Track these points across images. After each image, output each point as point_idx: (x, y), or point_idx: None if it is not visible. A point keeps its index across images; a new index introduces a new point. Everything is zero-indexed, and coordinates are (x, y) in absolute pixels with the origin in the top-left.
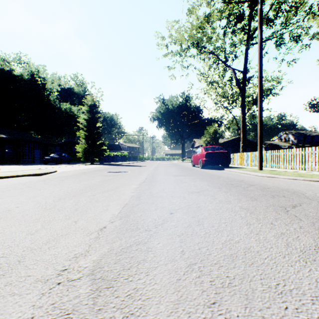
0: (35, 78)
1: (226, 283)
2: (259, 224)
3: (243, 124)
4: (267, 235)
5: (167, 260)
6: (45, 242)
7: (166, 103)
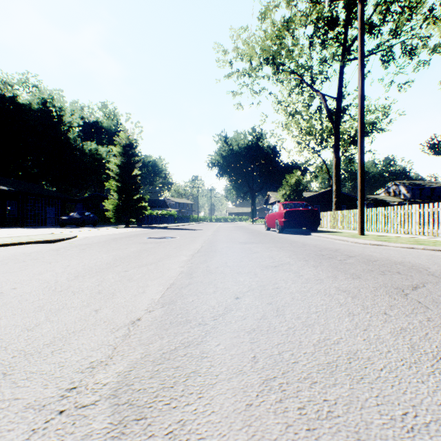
0: (48, 108)
1: (324, 412)
2: (367, 314)
3: (337, 172)
4: (381, 332)
5: (231, 373)
6: (48, 344)
7: (230, 142)
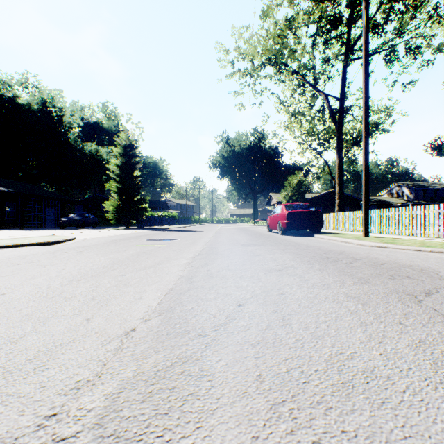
0: (47, 108)
1: None
2: (380, 323)
3: (340, 173)
4: (398, 345)
5: (233, 396)
6: (31, 359)
7: (232, 143)
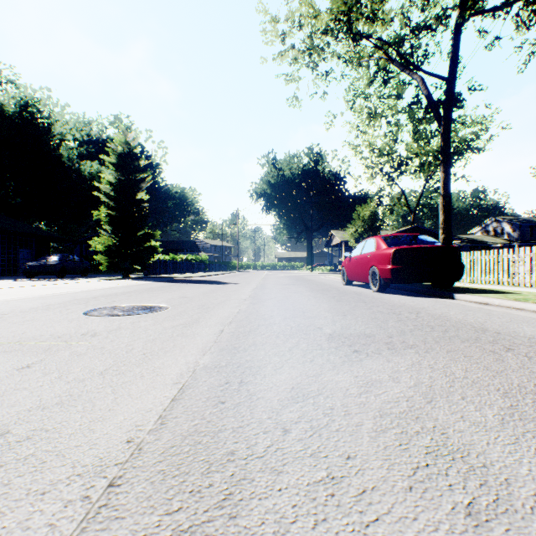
0: (30, 113)
1: None
2: None
3: (447, 193)
4: None
5: None
6: None
7: (280, 166)
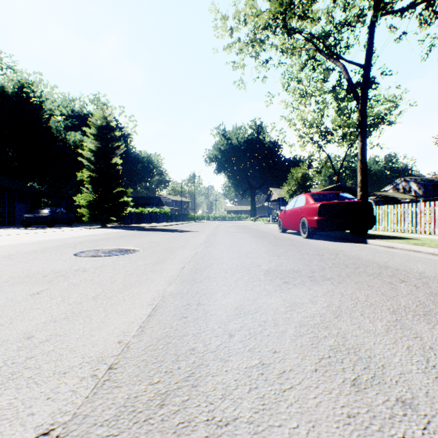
0: (25, 93)
1: None
2: None
3: (364, 159)
4: None
5: None
6: None
7: (229, 136)
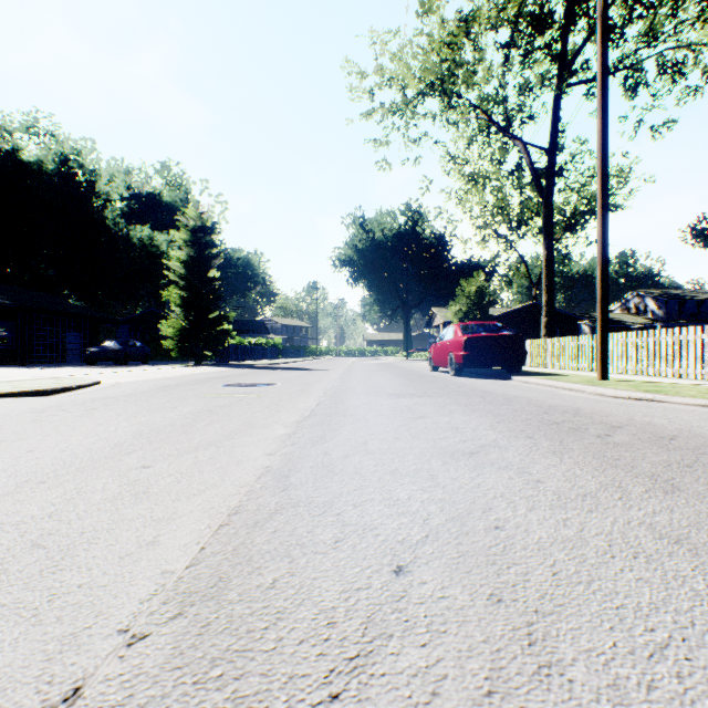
0: (70, 169)
1: None
2: None
3: (549, 273)
4: None
5: None
6: None
7: (370, 227)
